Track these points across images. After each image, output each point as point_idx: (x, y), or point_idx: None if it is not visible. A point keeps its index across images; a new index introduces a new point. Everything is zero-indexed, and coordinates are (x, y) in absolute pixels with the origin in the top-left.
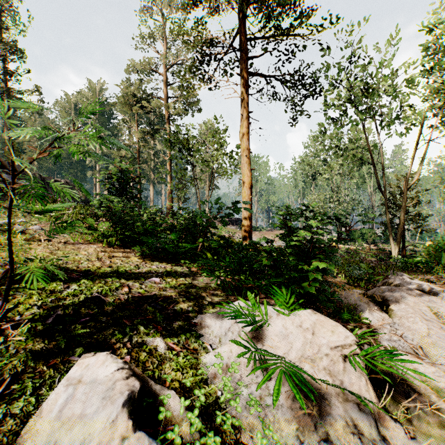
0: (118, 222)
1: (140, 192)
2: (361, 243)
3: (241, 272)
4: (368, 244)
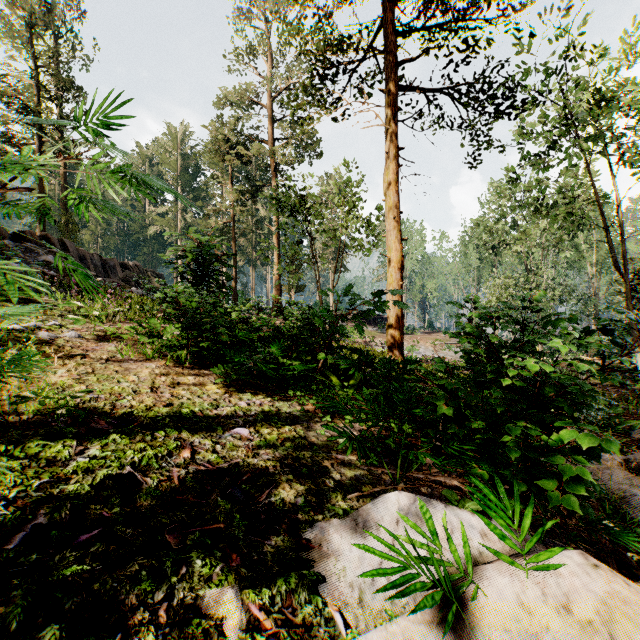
0: (190, 327)
1: (229, 279)
2: (577, 355)
3: (391, 413)
4: (589, 356)
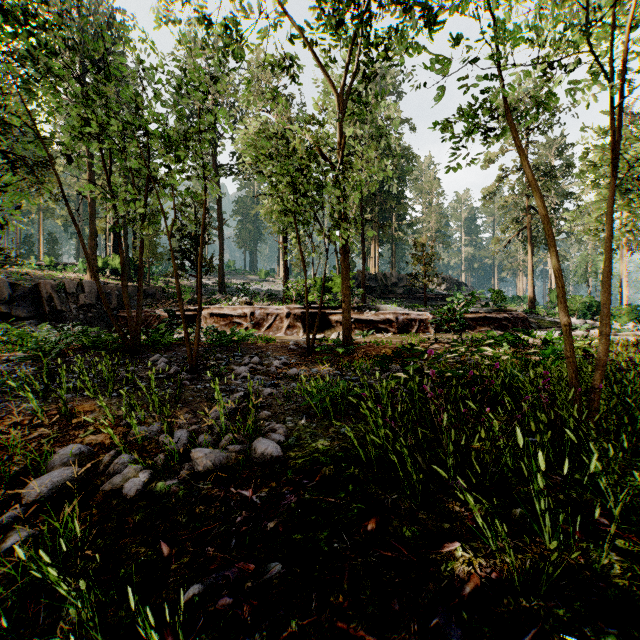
0: None
1: None
2: None
3: None
4: None
